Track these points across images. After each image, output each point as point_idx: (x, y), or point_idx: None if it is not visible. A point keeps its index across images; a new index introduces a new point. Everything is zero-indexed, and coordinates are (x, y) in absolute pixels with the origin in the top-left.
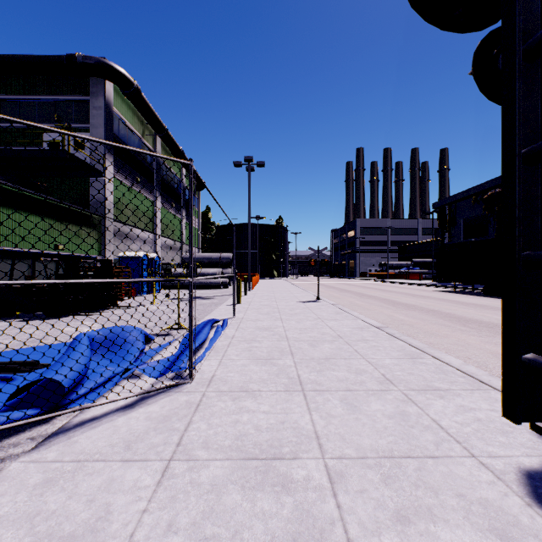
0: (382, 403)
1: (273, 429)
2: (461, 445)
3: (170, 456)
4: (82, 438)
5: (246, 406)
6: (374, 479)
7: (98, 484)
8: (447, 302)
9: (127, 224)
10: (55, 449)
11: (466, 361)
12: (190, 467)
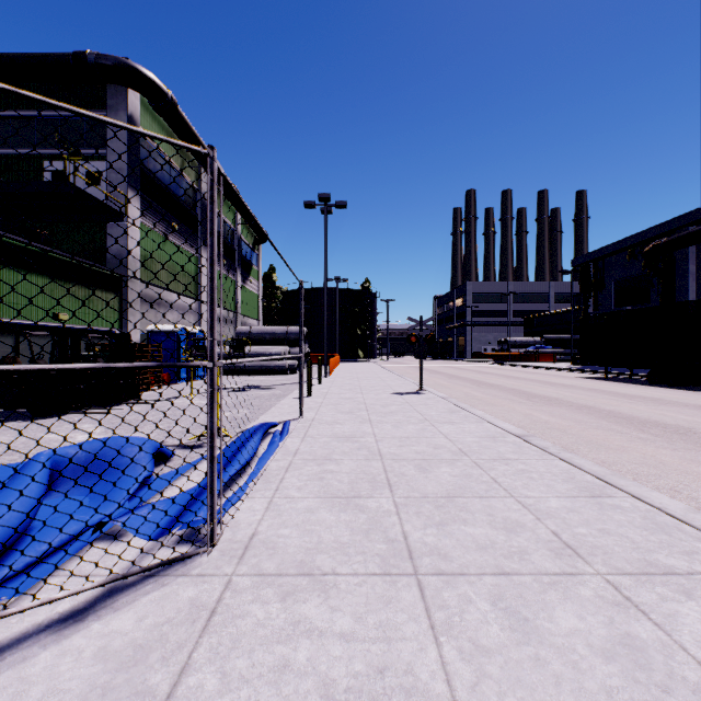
0: (576, 611)
1: (360, 696)
2: None
3: None
4: None
5: (307, 616)
6: None
7: None
8: (602, 394)
9: (159, 287)
10: None
11: (674, 496)
12: None
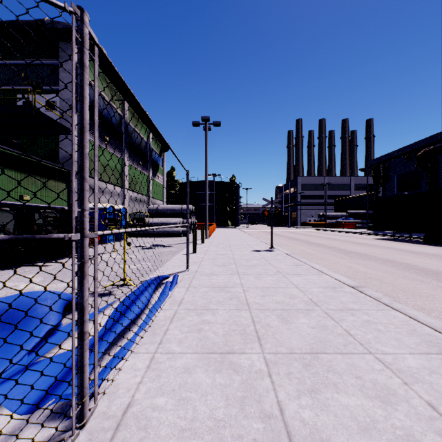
0: None
1: None
2: None
3: None
4: None
5: None
6: None
7: None
8: (396, 251)
9: None
10: None
11: None
12: None
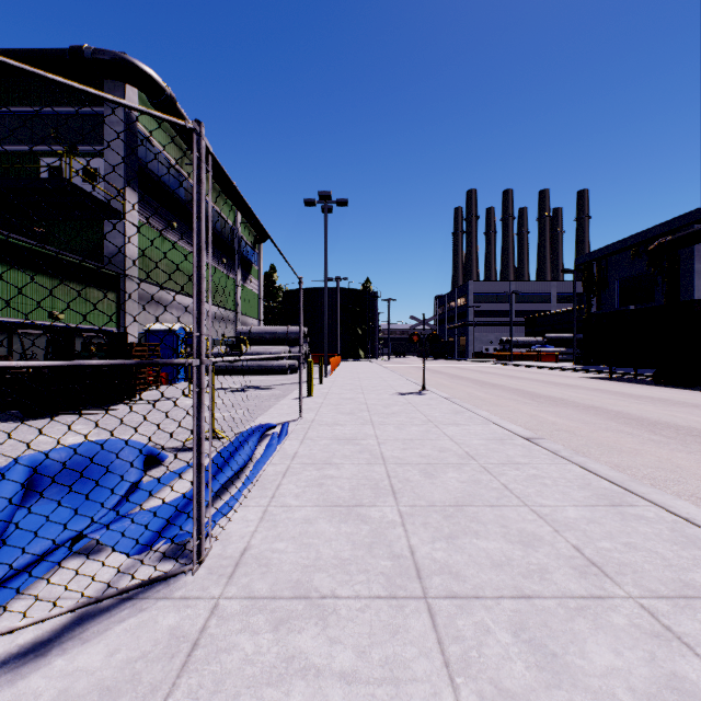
0: (611, 644)
1: None
2: None
3: None
4: None
5: (303, 650)
6: None
7: None
8: (608, 394)
9: (158, 286)
10: None
11: (696, 504)
12: None
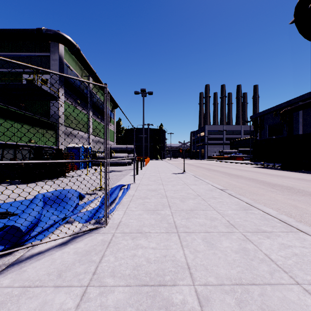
0: (230, 241)
1: (158, 261)
2: (288, 274)
3: (88, 283)
4: (29, 268)
5: (141, 243)
6: (231, 303)
7: (34, 307)
8: (260, 174)
9: (72, 128)
10: (9, 276)
11: (277, 211)
12: (100, 292)
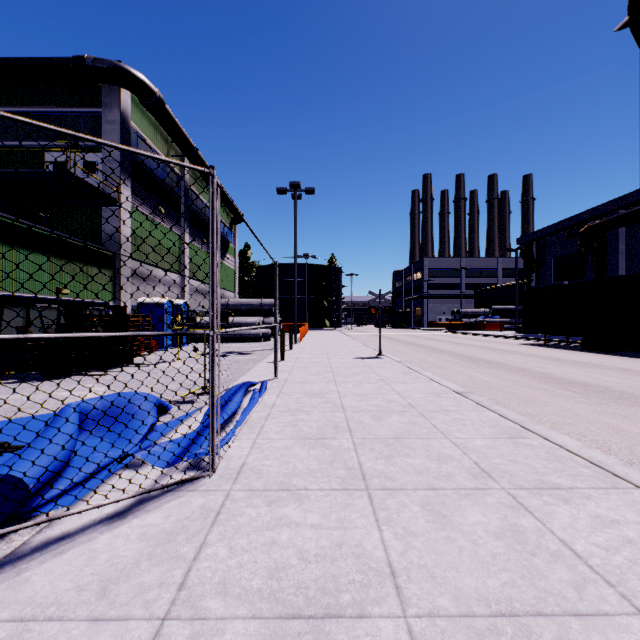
0: (482, 511)
1: (325, 558)
2: (616, 589)
3: (165, 611)
4: (38, 573)
5: (287, 515)
6: None
7: None
8: (539, 359)
9: (148, 264)
10: None
11: (579, 439)
12: (193, 635)
